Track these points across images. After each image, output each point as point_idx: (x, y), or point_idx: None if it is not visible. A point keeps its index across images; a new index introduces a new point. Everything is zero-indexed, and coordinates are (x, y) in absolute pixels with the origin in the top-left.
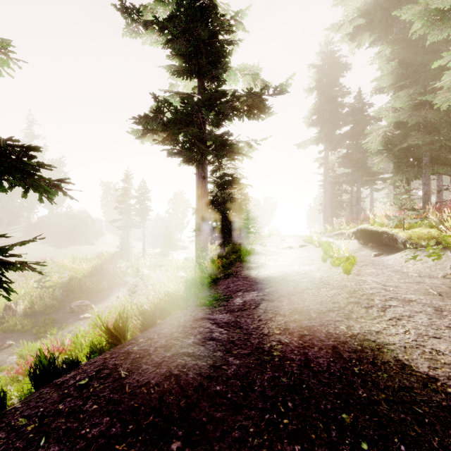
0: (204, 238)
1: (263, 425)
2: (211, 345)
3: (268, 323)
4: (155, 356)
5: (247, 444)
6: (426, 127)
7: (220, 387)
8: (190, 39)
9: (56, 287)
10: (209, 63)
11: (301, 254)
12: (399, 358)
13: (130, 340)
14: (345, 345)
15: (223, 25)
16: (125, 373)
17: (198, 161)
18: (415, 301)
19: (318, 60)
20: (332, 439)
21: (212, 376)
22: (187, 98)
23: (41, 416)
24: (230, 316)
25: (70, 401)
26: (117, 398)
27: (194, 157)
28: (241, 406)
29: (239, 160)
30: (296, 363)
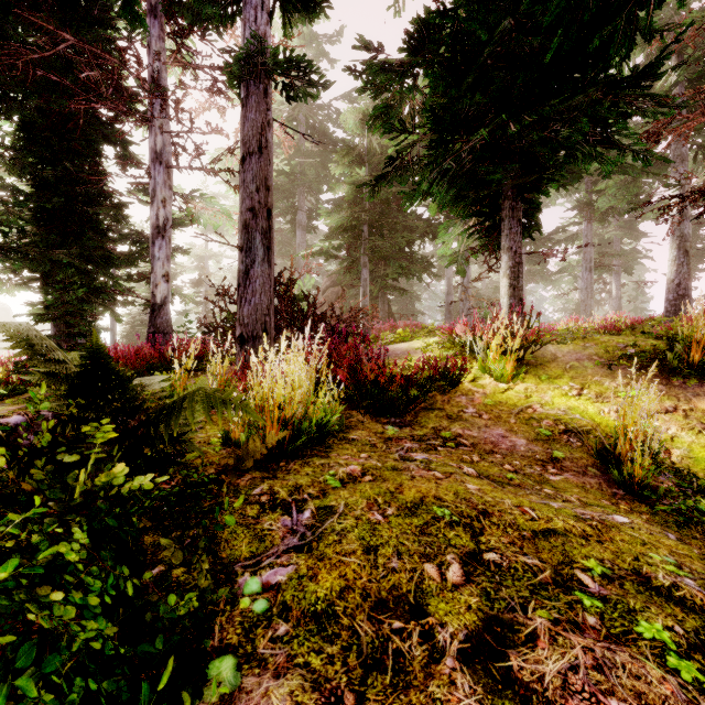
0: None
1: None
2: None
3: None
4: None
5: None
6: None
7: None
8: None
9: None
10: None
11: None
12: None
13: None
14: None
15: None
16: None
17: None
18: None
19: None
20: None
21: None
22: None
23: None
24: None
25: None
26: None
27: None
28: None
29: None
30: None
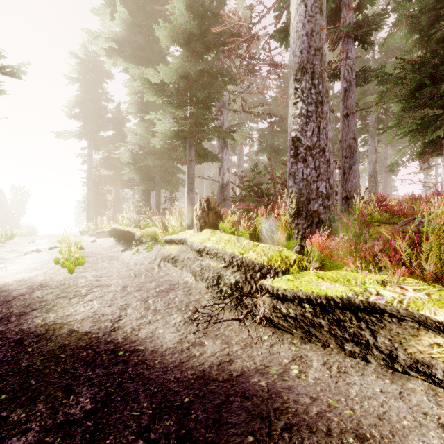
0: None
1: None
2: None
3: None
4: None
5: None
6: (158, 154)
7: None
8: None
9: None
10: None
11: (42, 258)
12: (74, 328)
13: None
14: (32, 334)
15: None
16: None
17: None
18: (114, 285)
19: (82, 52)
20: None
21: None
22: None
23: None
24: None
25: None
26: None
27: None
28: None
29: None
30: None
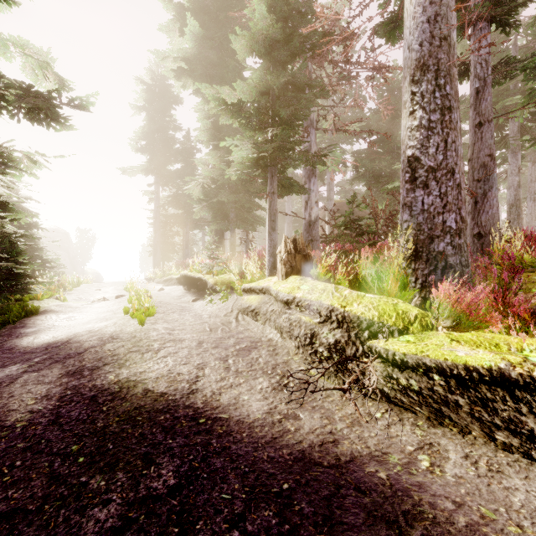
0: None
1: None
2: None
3: (23, 397)
4: None
5: None
6: (233, 188)
7: None
8: None
9: None
10: None
11: (110, 307)
12: (148, 387)
13: None
14: (106, 392)
15: None
16: None
17: None
18: (188, 339)
19: (148, 77)
20: (53, 469)
21: None
22: None
23: None
24: None
25: None
26: None
27: None
28: None
29: (15, 176)
30: (43, 425)
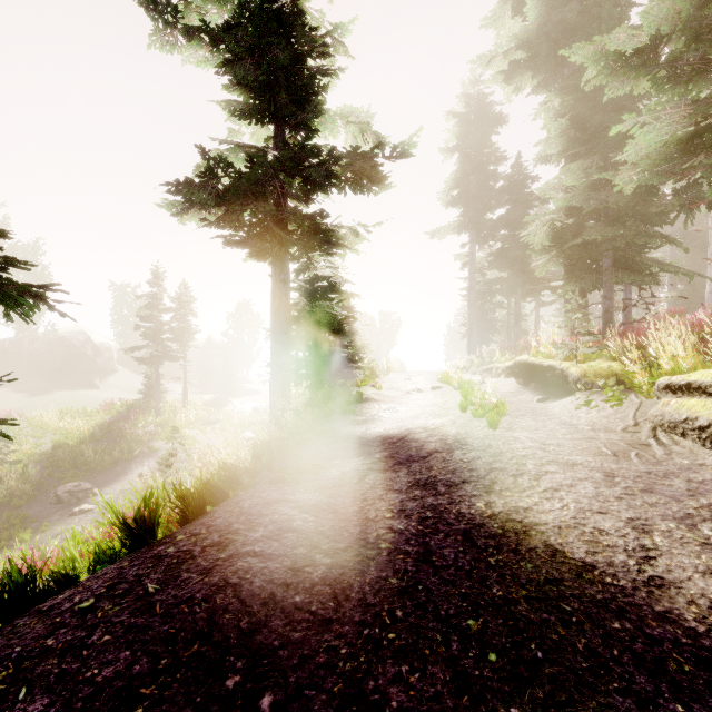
0: (285, 377)
1: (360, 643)
2: (290, 539)
3: (377, 504)
4: (202, 560)
5: (336, 670)
6: (608, 216)
7: (300, 597)
8: (262, 61)
9: (30, 462)
10: (292, 102)
11: (432, 400)
12: (551, 542)
13: (161, 539)
14: (481, 529)
15: (314, 44)
16: (155, 586)
17: (274, 254)
18: (581, 465)
19: (461, 106)
20: (452, 653)
21: (290, 583)
22: (257, 156)
23: (17, 658)
24: (321, 496)
25: (65, 633)
26: (142, 623)
27: (269, 249)
28: (330, 621)
29: (340, 255)
30: (412, 557)
